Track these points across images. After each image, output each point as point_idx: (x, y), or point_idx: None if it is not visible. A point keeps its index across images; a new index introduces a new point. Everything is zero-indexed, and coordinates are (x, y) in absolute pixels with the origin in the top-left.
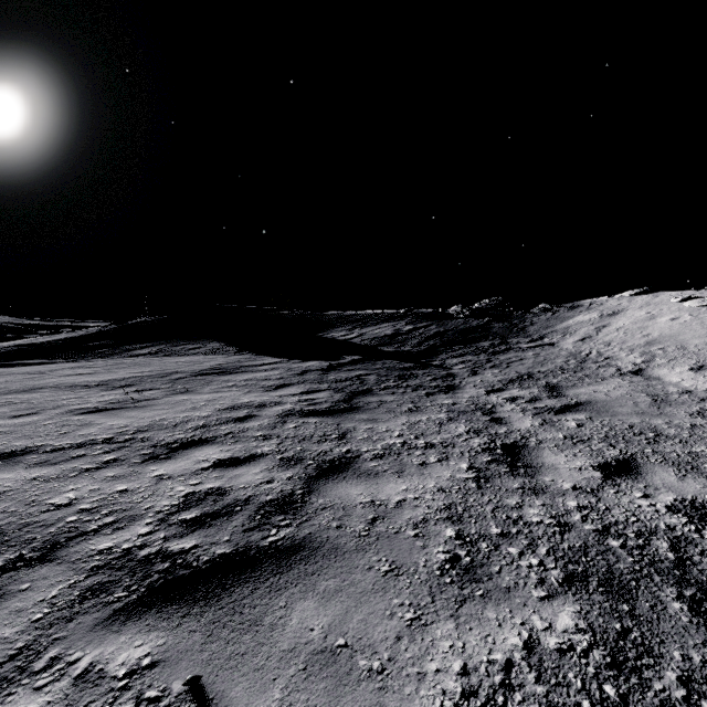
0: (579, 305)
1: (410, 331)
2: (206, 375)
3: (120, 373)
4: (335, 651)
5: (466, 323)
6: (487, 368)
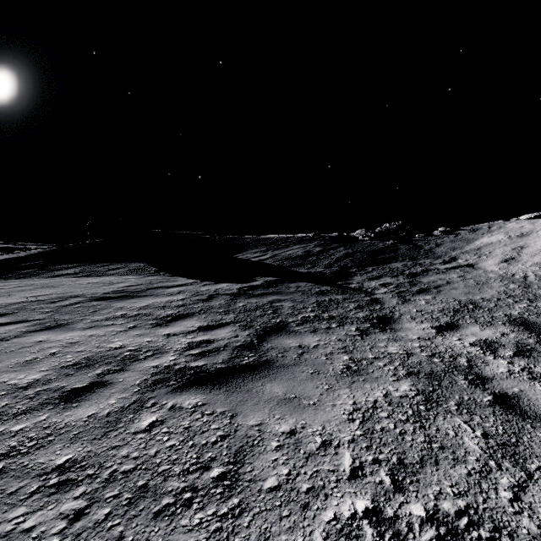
0: (478, 228)
1: (320, 253)
2: (103, 299)
3: (13, 297)
4: None
5: (372, 245)
6: (415, 293)
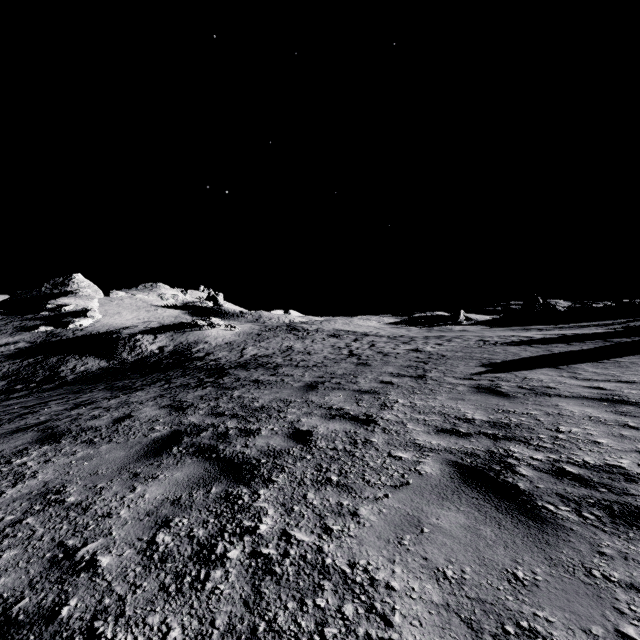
0: None
1: None
2: None
3: None
4: (419, 526)
5: None
6: None
